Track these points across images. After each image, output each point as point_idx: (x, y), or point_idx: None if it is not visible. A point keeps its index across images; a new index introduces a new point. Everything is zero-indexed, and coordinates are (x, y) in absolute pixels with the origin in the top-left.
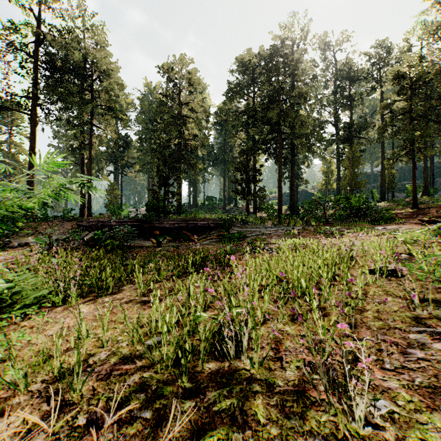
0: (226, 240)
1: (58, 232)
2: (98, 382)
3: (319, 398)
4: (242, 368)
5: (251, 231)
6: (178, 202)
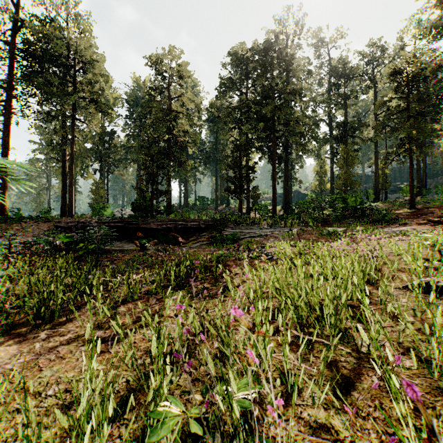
0: (218, 242)
1: (33, 234)
2: None
3: None
4: None
5: (245, 232)
6: (168, 201)
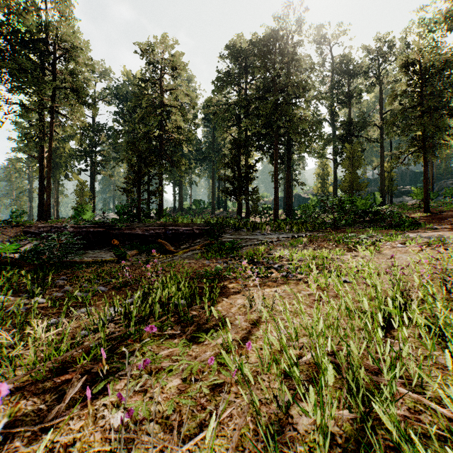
0: (214, 251)
1: None
2: None
3: None
4: None
5: (246, 238)
6: (159, 204)
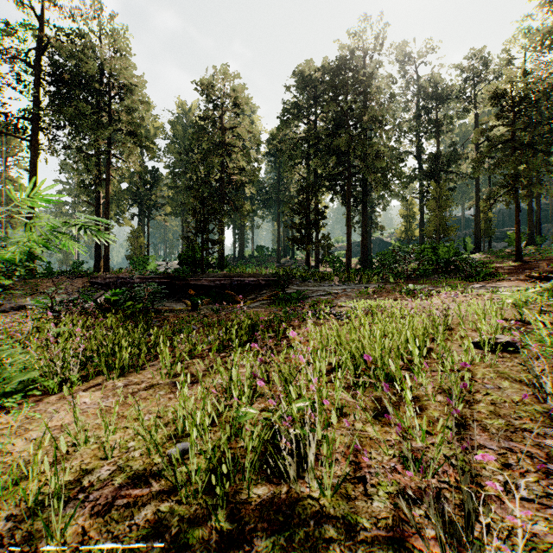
0: (281, 301)
1: (66, 291)
2: (92, 518)
3: (427, 551)
4: (308, 495)
5: (312, 290)
6: (220, 253)
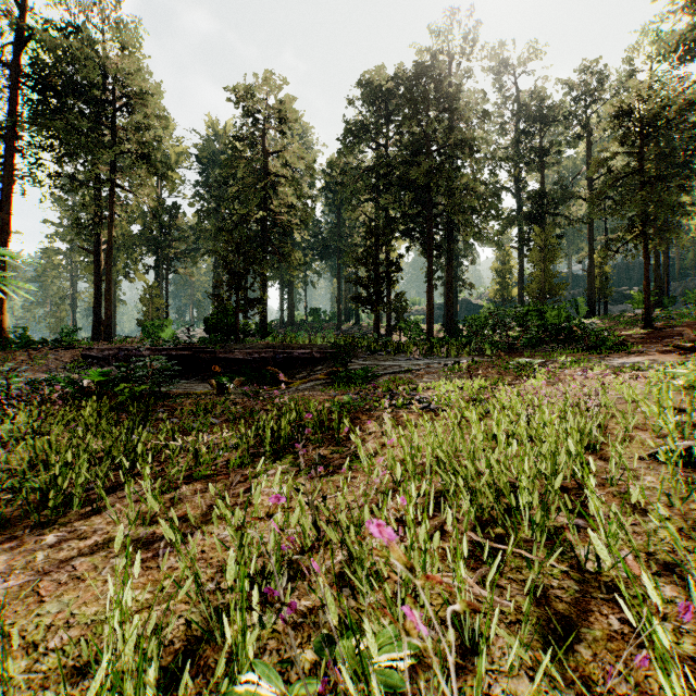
0: (342, 381)
1: (47, 368)
2: None
3: None
4: None
5: (384, 365)
6: (262, 317)
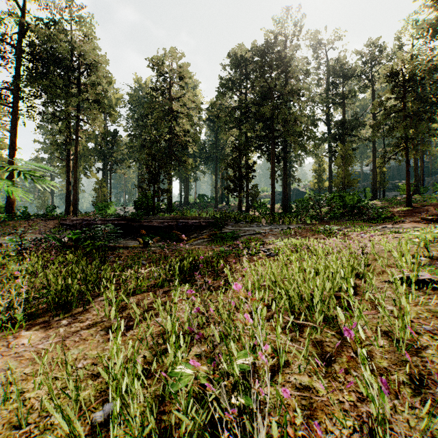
0: (218, 239)
1: (39, 231)
2: None
3: None
4: None
5: (244, 230)
6: (169, 200)
